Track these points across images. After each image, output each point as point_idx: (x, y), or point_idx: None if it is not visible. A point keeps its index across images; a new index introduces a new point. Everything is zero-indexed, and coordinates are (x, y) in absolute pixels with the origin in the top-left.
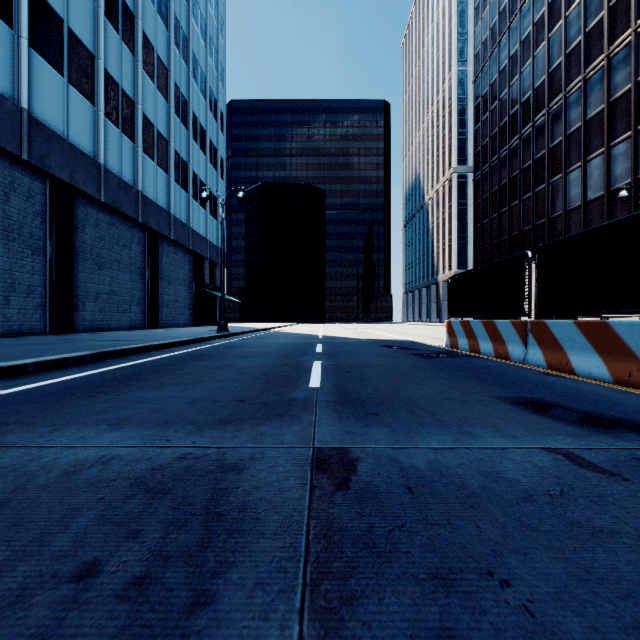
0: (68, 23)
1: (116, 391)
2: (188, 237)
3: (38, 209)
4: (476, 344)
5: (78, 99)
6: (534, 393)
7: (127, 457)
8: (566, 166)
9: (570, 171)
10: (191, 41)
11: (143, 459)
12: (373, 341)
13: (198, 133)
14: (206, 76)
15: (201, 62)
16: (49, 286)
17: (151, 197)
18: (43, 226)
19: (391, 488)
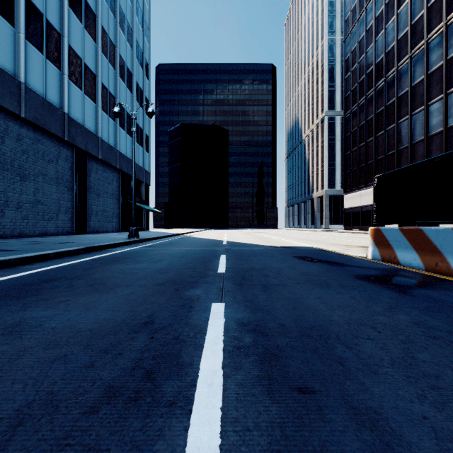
0: None
1: None
2: (115, 158)
3: None
4: (441, 261)
5: None
6: None
7: None
8: (428, 99)
9: (431, 103)
10: None
11: None
12: (279, 249)
13: (125, 74)
14: (133, 30)
15: (128, 17)
16: None
17: (78, 120)
18: None
19: None
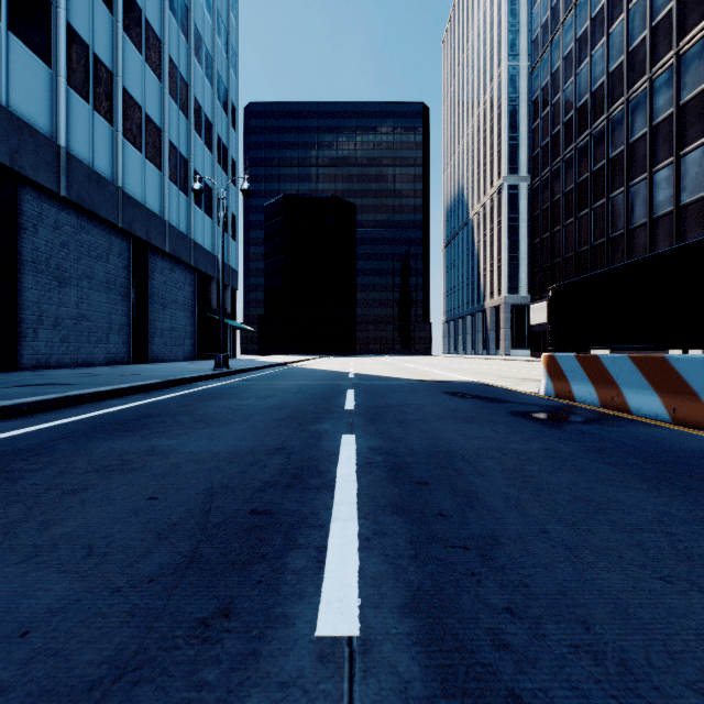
0: None
1: None
2: (189, 251)
3: None
4: (617, 395)
5: (25, 55)
6: None
7: None
8: (652, 164)
9: (657, 170)
10: (193, 11)
11: None
12: (427, 383)
13: (202, 126)
14: (213, 58)
15: (206, 40)
16: None
17: (137, 197)
18: None
19: None
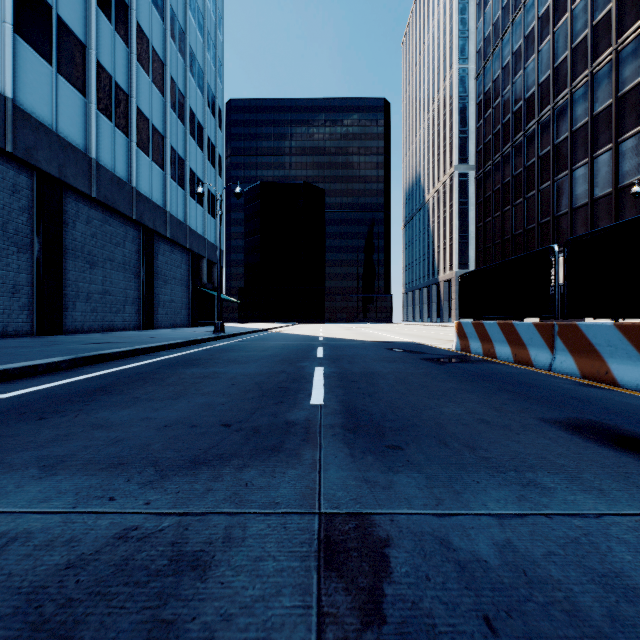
0: (57, 10)
1: (76, 410)
2: (185, 235)
3: (24, 204)
4: (491, 348)
5: (68, 90)
6: (585, 413)
7: (38, 536)
8: (572, 163)
9: (576, 168)
10: (188, 35)
11: (60, 541)
12: (377, 343)
13: (195, 129)
14: (204, 71)
15: (198, 57)
16: (36, 285)
17: (146, 194)
18: (30, 222)
19: (456, 620)
